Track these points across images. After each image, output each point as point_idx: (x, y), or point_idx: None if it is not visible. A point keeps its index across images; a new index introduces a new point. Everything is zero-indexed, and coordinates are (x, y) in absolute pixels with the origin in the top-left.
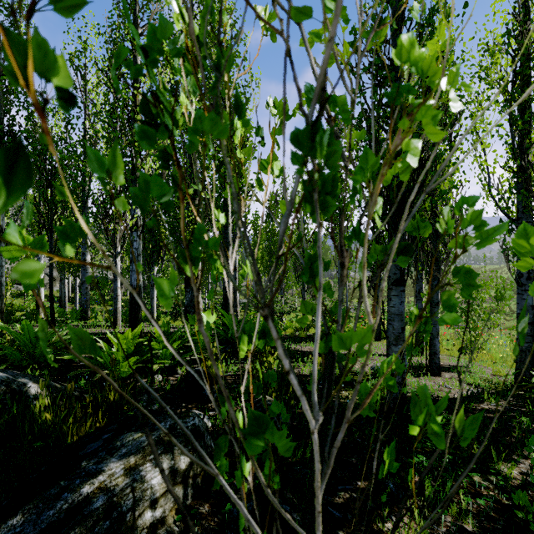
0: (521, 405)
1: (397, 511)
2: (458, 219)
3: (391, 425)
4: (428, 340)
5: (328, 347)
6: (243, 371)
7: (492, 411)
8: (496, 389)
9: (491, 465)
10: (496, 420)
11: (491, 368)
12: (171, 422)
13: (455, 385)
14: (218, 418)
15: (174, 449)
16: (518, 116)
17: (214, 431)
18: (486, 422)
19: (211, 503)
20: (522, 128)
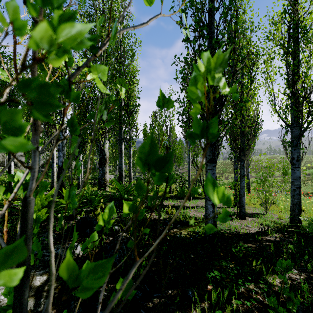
0: (291, 237)
1: (190, 311)
2: (255, 124)
3: (204, 251)
4: (238, 198)
5: (70, 195)
6: (120, 217)
7: (272, 241)
8: (278, 227)
9: (263, 277)
10: (272, 247)
11: (277, 214)
12: (35, 252)
13: (252, 225)
14: (87, 248)
15: (31, 271)
16: (291, 61)
17: (83, 257)
18: (266, 248)
19: (58, 309)
20: (294, 69)
